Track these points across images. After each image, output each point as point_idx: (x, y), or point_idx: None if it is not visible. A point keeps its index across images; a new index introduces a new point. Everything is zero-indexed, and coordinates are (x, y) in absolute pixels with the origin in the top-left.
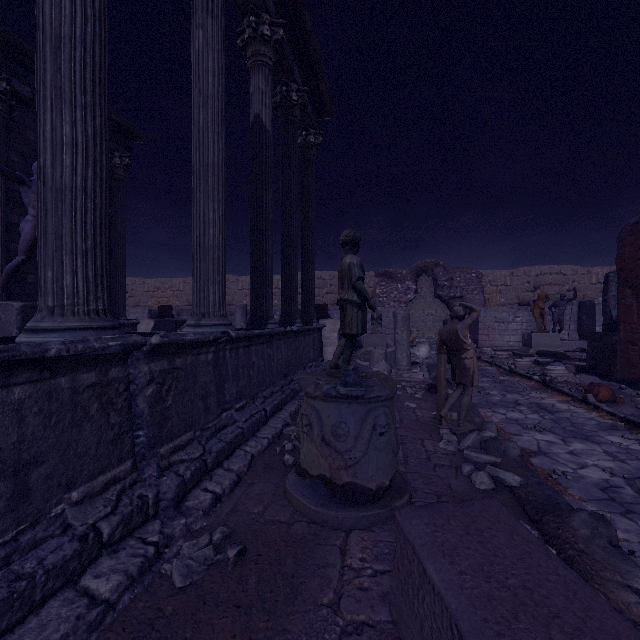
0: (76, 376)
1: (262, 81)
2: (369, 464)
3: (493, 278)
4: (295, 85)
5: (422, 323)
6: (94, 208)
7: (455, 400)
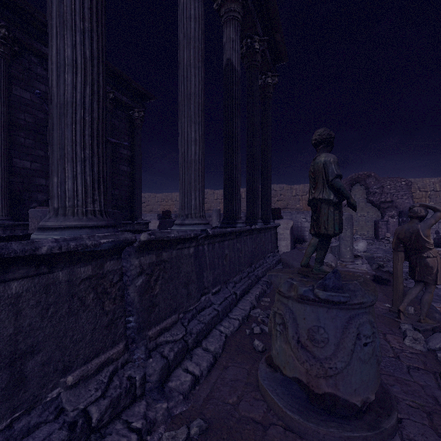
0: (73, 270)
1: (232, 32)
2: (352, 376)
3: (422, 185)
4: (257, 37)
5: (355, 223)
6: (91, 121)
7: (414, 296)
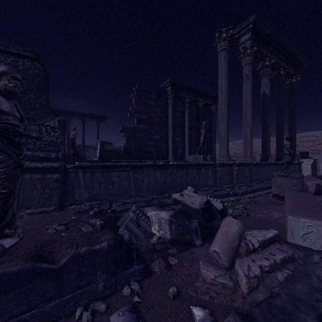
0: (225, 167)
1: (265, 80)
2: None
3: None
4: (282, 68)
5: None
6: (227, 139)
7: None
